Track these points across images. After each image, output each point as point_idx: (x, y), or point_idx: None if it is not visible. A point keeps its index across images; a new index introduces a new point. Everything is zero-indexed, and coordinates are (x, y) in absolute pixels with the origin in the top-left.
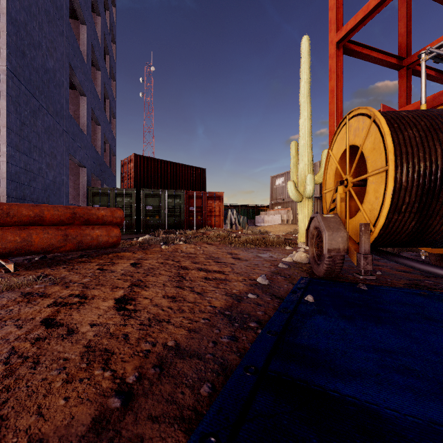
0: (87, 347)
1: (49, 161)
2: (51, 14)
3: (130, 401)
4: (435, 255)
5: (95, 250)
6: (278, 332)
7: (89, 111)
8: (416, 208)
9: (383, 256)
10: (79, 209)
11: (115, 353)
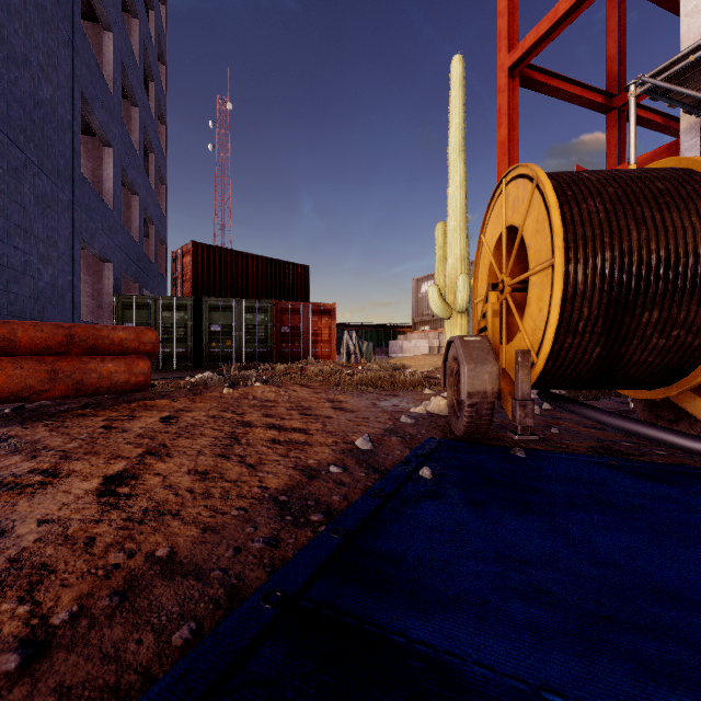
0: (12, 562)
1: (44, 251)
2: (48, 10)
3: (38, 658)
4: (642, 402)
5: (112, 397)
6: (350, 530)
7: (118, 171)
8: (600, 326)
9: (556, 403)
10: (81, 328)
11: (56, 571)
